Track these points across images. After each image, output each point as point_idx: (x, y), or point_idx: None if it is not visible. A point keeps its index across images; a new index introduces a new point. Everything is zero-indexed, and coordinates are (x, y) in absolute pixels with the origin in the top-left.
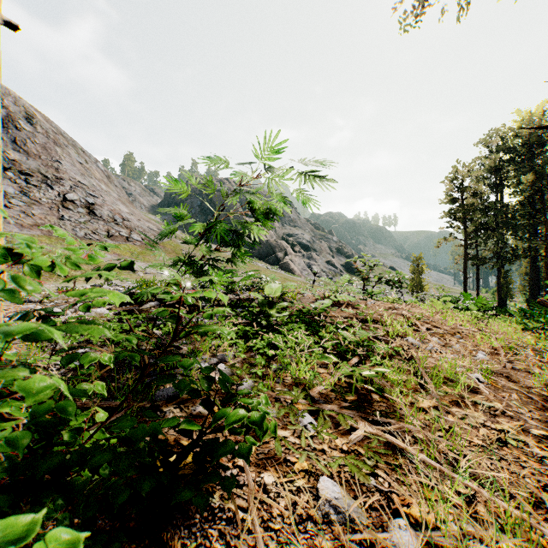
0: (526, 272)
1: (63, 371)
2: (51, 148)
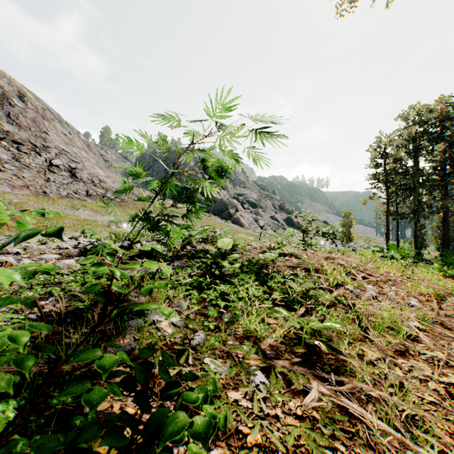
0: (437, 226)
1: None
2: (40, 121)
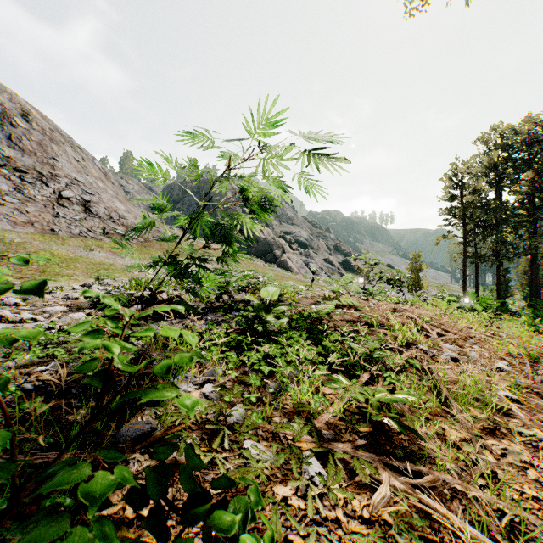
0: (524, 270)
1: (10, 398)
2: (47, 145)
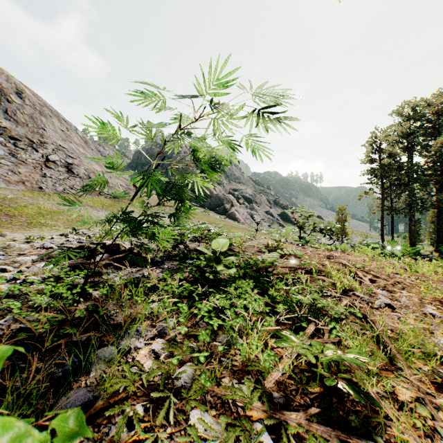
0: (431, 221)
1: None
2: (37, 118)
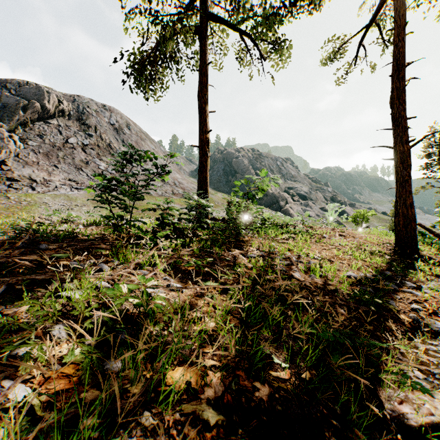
0: None
1: None
2: (139, 142)
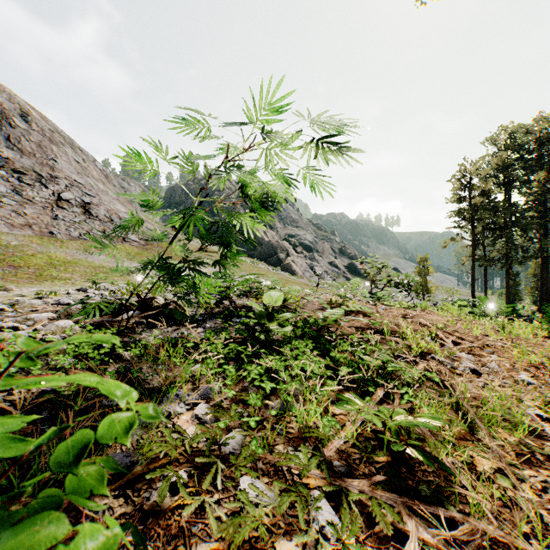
0: (534, 274)
1: None
2: (47, 146)
